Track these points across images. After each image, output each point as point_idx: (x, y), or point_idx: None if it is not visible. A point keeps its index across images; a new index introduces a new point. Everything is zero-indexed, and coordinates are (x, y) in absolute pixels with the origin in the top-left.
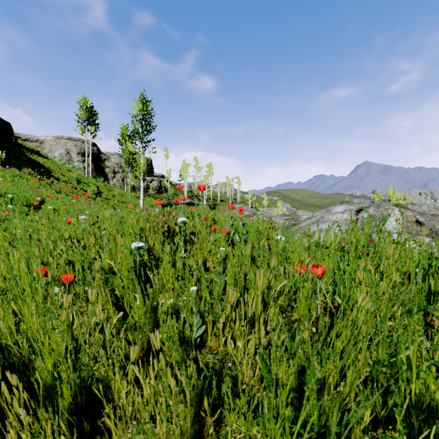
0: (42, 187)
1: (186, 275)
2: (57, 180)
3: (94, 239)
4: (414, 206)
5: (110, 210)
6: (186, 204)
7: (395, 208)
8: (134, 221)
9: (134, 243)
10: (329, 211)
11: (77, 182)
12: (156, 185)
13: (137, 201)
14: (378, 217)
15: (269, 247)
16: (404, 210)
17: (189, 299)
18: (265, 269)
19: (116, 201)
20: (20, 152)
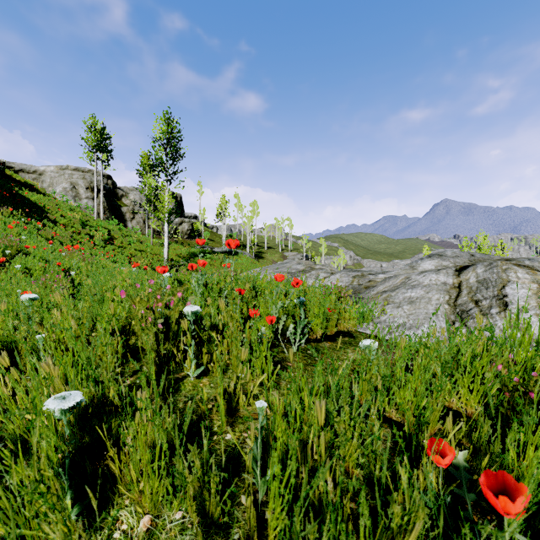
0: (24, 234)
1: (178, 468)
2: (53, 222)
3: (5, 359)
4: (533, 262)
5: (123, 262)
6: (225, 252)
7: (517, 269)
8: (112, 307)
9: (51, 400)
10: (414, 268)
11: (81, 226)
12: (186, 228)
13: (161, 249)
14: (494, 282)
15: (337, 330)
16: (531, 271)
17: (185, 520)
18: (354, 443)
19: (133, 249)
20: (6, 186)
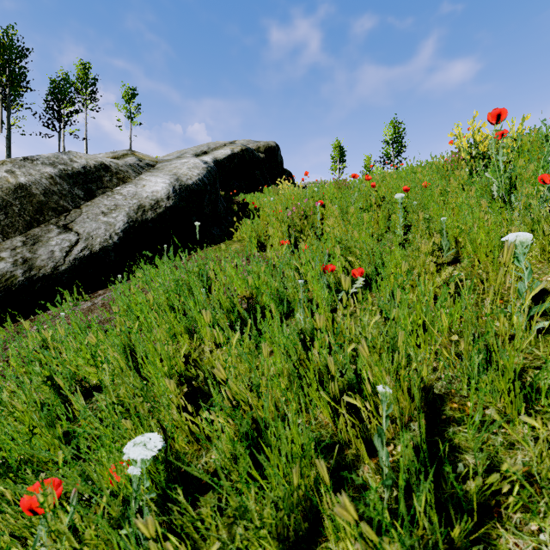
0: None
1: None
2: None
3: None
4: None
5: None
6: None
7: None
8: None
9: None
10: None
11: None
12: None
13: None
14: None
15: None
16: None
17: None
18: None
19: None
20: None
